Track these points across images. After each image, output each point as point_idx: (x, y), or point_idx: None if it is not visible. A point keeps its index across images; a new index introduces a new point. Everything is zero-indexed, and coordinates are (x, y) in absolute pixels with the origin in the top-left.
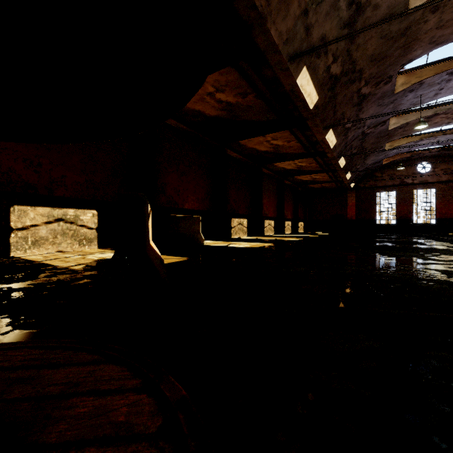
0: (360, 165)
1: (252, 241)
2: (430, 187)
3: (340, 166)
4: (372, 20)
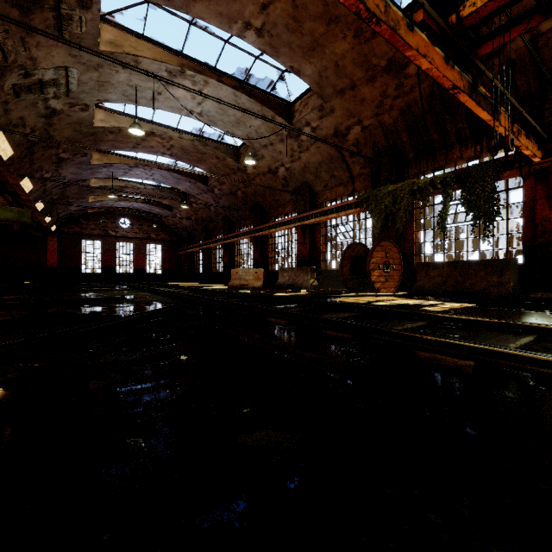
0: (63, 210)
1: None
2: (130, 242)
3: (37, 209)
4: (67, 120)
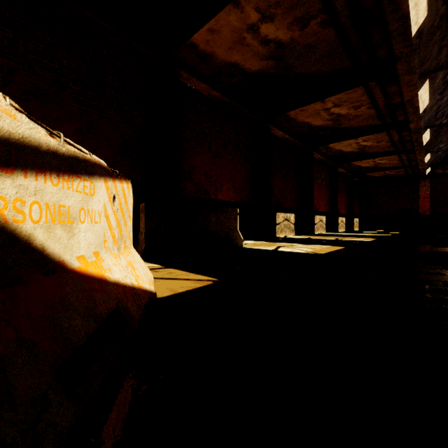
0: (444, 143)
1: (306, 241)
2: None
3: (421, 143)
4: None
